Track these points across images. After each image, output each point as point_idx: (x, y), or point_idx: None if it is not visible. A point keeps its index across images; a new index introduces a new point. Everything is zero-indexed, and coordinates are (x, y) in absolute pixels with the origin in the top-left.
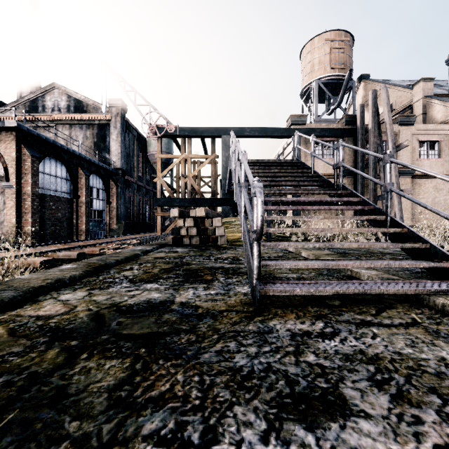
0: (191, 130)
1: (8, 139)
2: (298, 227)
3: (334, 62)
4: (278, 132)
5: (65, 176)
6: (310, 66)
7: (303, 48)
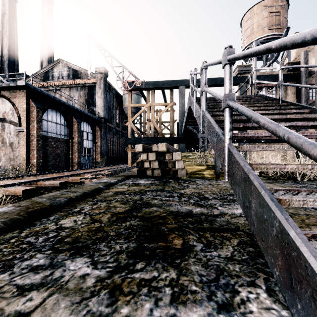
0: (154, 84)
1: (21, 95)
2: None
3: (272, 23)
4: None
5: (63, 123)
6: (250, 30)
7: (243, 16)
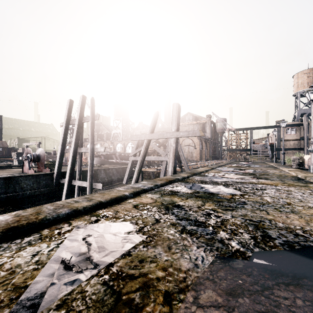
0: (239, 129)
1: (195, 138)
2: (279, 158)
3: (310, 82)
4: (270, 127)
5: (200, 144)
6: (296, 85)
7: (293, 76)
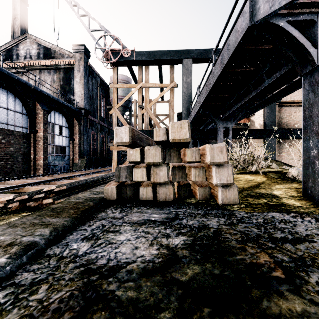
0: (149, 54)
1: None
2: None
3: None
4: None
5: (20, 110)
6: None
7: None
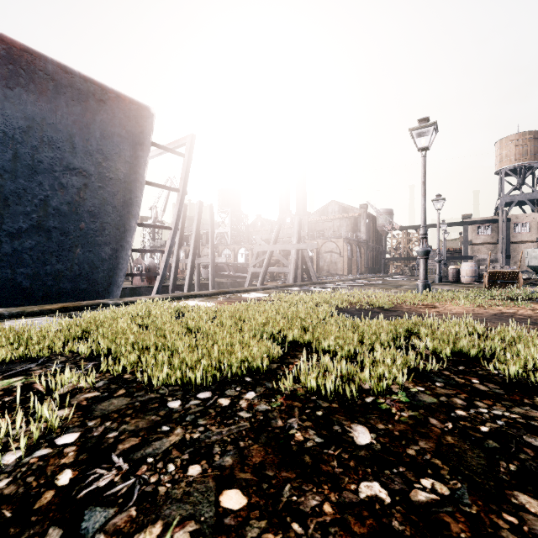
0: (407, 227)
1: (341, 241)
2: None
3: (519, 155)
4: (454, 224)
5: (349, 249)
6: (499, 158)
7: (495, 143)
